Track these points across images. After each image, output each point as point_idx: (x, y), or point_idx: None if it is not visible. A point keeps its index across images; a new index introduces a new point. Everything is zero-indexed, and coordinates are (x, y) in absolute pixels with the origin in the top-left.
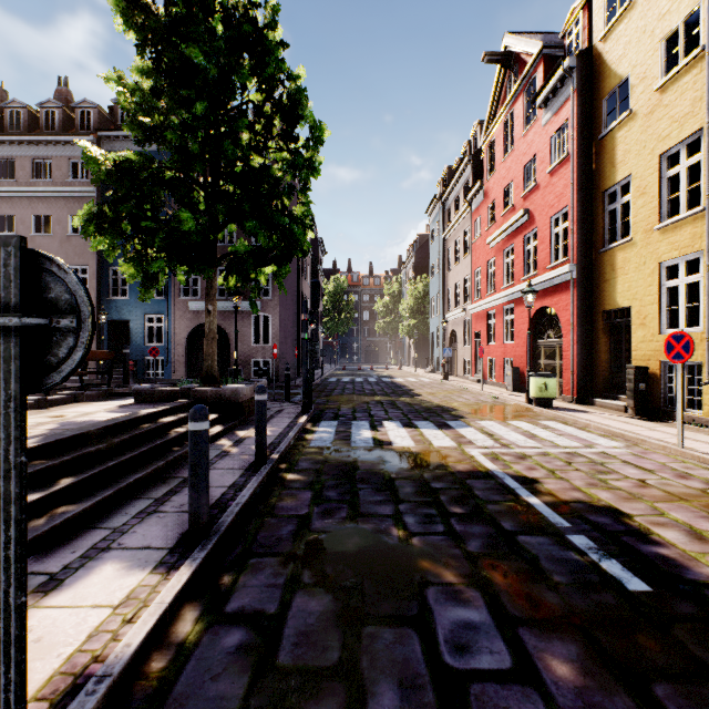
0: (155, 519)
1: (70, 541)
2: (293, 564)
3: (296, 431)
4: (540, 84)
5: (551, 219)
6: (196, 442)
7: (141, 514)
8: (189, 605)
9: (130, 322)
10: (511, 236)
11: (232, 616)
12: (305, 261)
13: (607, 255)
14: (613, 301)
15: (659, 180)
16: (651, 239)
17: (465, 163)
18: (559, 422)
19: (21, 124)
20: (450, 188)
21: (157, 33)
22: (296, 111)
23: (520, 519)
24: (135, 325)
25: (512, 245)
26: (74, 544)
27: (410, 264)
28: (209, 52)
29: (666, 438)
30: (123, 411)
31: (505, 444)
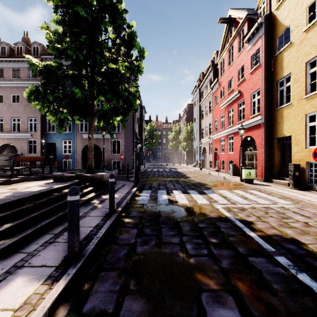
0: (52, 246)
1: (2, 261)
2: (124, 276)
3: (130, 195)
4: (246, 32)
5: (251, 95)
6: (71, 207)
7: (45, 243)
8: (62, 306)
9: (56, 144)
10: (232, 103)
11: (86, 314)
12: (136, 116)
13: (279, 111)
14: (282, 133)
15: (305, 74)
16: (301, 103)
17: (210, 70)
18: (257, 191)
19: (6, 53)
20: (203, 82)
21: (63, 2)
22: (131, 42)
23: (247, 246)
24: (58, 145)
25: (232, 107)
26: (4, 263)
27: (184, 117)
28: (88, 11)
29: (312, 199)
30: (46, 186)
31: (233, 202)
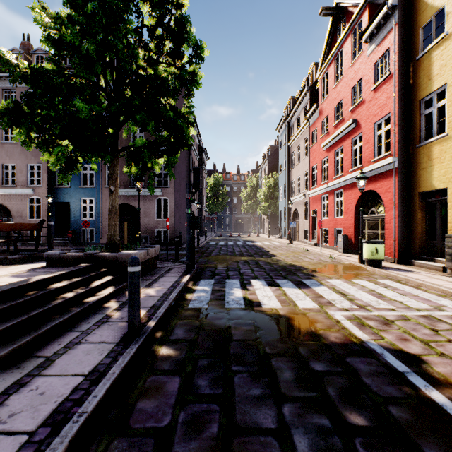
0: None
1: None
2: None
3: (177, 291)
4: (365, 25)
5: (374, 125)
6: None
7: None
8: None
9: (70, 203)
10: (341, 140)
11: None
12: (194, 163)
13: (424, 148)
14: (429, 184)
15: None
16: None
17: (305, 92)
18: (394, 281)
19: None
20: (293, 111)
21: None
22: (181, 34)
23: (445, 441)
24: (74, 205)
25: (341, 147)
26: None
27: (264, 165)
28: None
29: None
30: (25, 275)
31: (362, 306)
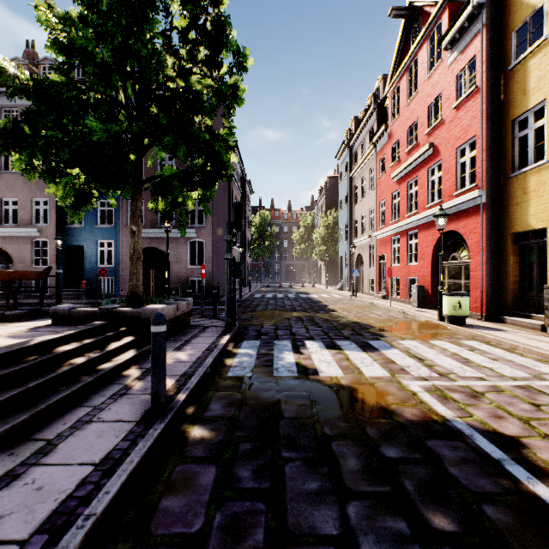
0: None
1: None
2: None
3: (214, 356)
4: (445, 29)
5: (456, 150)
6: None
7: None
8: None
9: (84, 247)
10: (415, 169)
11: None
12: (235, 197)
13: (518, 179)
14: (524, 223)
15: None
16: None
17: (371, 111)
18: (482, 342)
19: None
20: (356, 135)
21: None
22: (220, 38)
23: None
24: (89, 249)
25: (416, 177)
26: None
27: (321, 201)
28: None
29: None
30: (25, 336)
31: (443, 374)
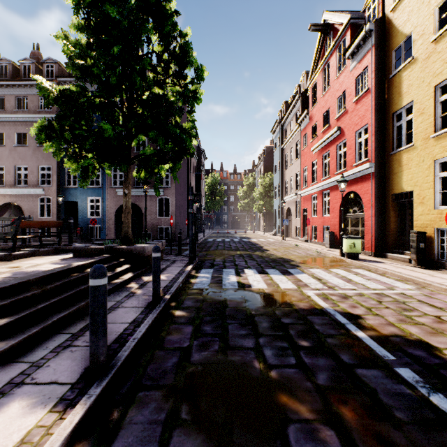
0: (68, 353)
1: None
2: (173, 398)
3: (184, 277)
4: (348, 43)
5: (356, 133)
6: (95, 295)
7: (58, 348)
8: (79, 445)
9: (78, 202)
10: (328, 145)
11: None
12: (192, 163)
13: (396, 156)
14: (400, 187)
15: (434, 103)
16: (428, 144)
17: (297, 98)
18: (365, 270)
19: (8, 74)
20: (286, 115)
21: None
22: (185, 58)
23: (354, 351)
24: (82, 204)
25: (328, 151)
26: None
27: (260, 165)
28: (123, 11)
29: (444, 282)
30: (62, 263)
31: (331, 287)
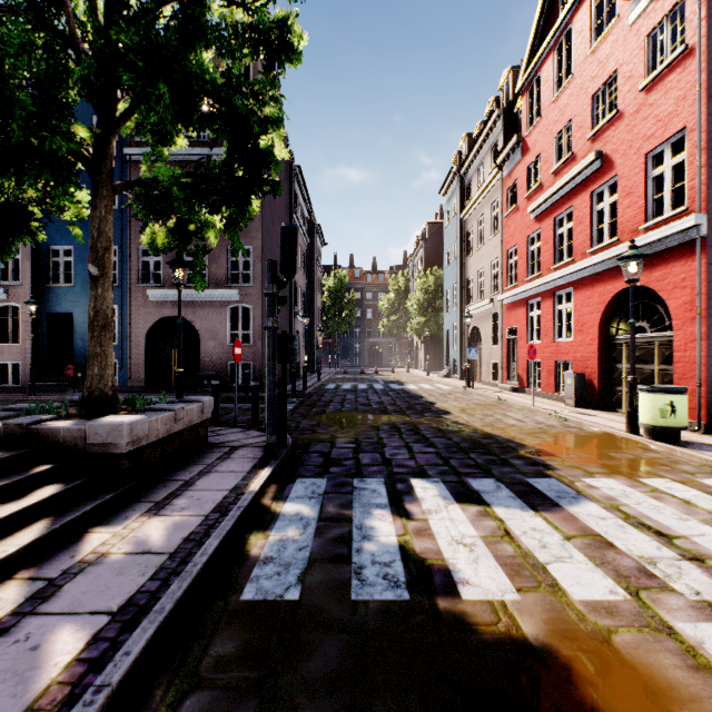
0: None
1: None
2: None
3: (224, 532)
4: None
5: (646, 157)
6: None
7: None
8: None
9: (74, 316)
10: (568, 196)
11: None
12: (299, 248)
13: None
14: None
15: None
16: None
17: (494, 119)
18: None
19: None
20: (471, 157)
21: None
22: None
23: None
24: (81, 318)
25: (569, 208)
26: None
27: (418, 256)
28: None
29: None
30: None
31: None
